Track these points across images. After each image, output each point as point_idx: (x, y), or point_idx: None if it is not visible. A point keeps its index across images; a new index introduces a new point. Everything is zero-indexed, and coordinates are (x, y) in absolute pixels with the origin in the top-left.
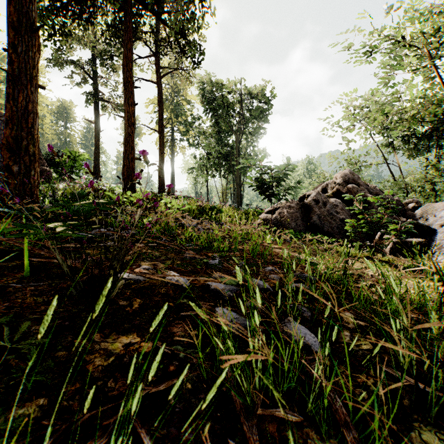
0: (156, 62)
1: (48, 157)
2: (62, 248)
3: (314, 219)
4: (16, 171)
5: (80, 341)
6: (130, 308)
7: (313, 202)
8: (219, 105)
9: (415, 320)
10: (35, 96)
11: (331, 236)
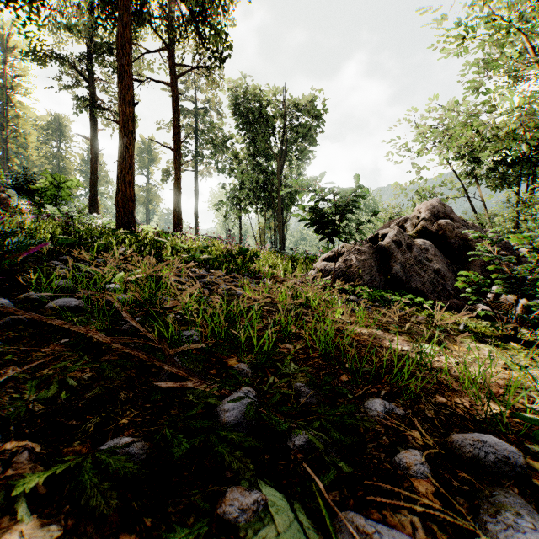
0: (170, 55)
1: (19, 181)
2: None
3: (396, 270)
4: None
5: None
6: None
7: (393, 244)
8: (256, 119)
9: None
10: None
11: (422, 295)
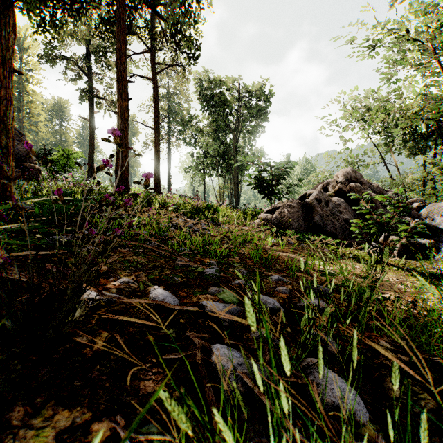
0: (151, 57)
1: (40, 154)
2: None
3: (316, 219)
4: None
5: None
6: (90, 348)
7: (315, 201)
8: (216, 103)
9: None
10: (10, 82)
11: (335, 237)
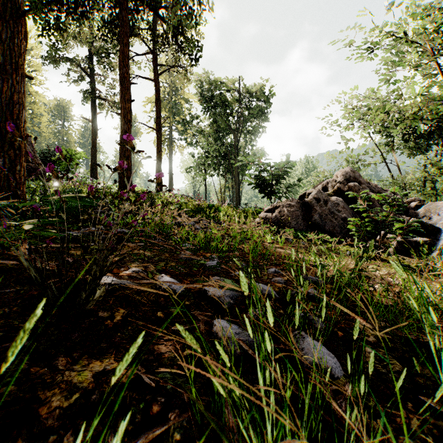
0: (153, 59)
1: (44, 155)
2: (31, 249)
3: (315, 218)
4: (1, 165)
5: (39, 370)
6: (111, 321)
7: (314, 200)
8: (217, 104)
9: (441, 331)
10: (22, 86)
11: (333, 235)
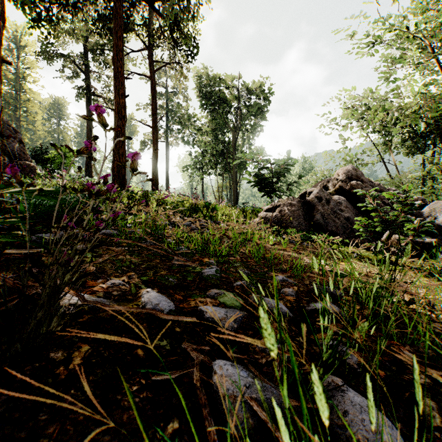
0: (149, 55)
1: (36, 152)
2: None
3: (317, 217)
4: None
5: None
6: (65, 367)
7: (316, 199)
8: (215, 102)
9: None
10: None
11: (336, 235)
